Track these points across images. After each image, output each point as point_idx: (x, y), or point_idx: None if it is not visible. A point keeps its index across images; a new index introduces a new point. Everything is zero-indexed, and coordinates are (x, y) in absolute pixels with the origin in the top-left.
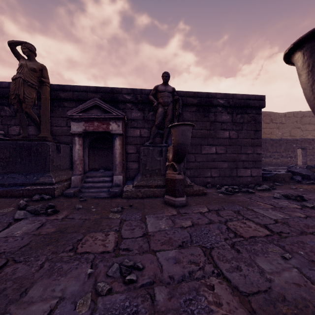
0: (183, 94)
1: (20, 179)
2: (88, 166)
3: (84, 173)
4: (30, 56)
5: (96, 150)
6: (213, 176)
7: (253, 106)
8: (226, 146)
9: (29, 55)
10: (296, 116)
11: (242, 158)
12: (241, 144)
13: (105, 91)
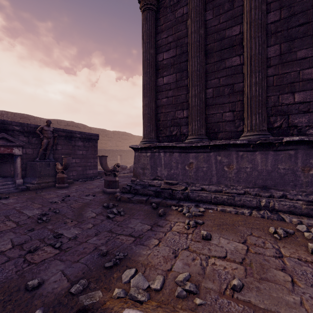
0: (57, 130)
1: None
2: None
3: None
4: None
5: None
6: (74, 175)
7: (94, 139)
8: (80, 159)
9: None
10: (119, 134)
11: (89, 165)
12: (88, 157)
13: None
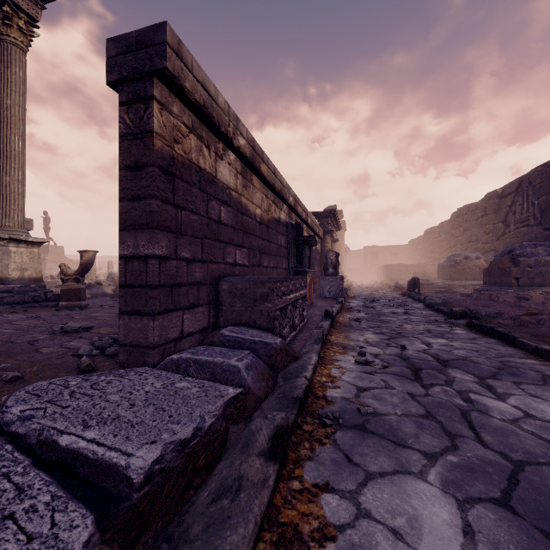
0: None
1: None
2: None
3: None
4: None
5: None
6: None
7: None
8: None
9: None
10: None
11: None
12: None
13: None
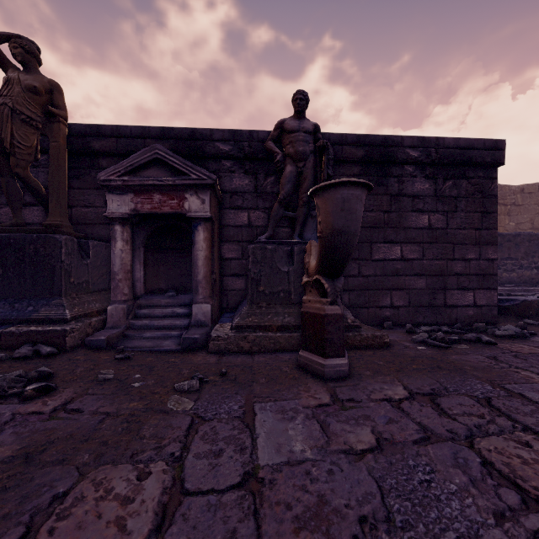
0: (336, 140)
1: (0, 312)
2: (144, 284)
3: (136, 297)
4: (28, 63)
5: (162, 252)
6: (397, 305)
7: (479, 161)
8: (422, 245)
9: (26, 62)
10: None
11: (457, 269)
12: (455, 240)
13: (180, 136)
